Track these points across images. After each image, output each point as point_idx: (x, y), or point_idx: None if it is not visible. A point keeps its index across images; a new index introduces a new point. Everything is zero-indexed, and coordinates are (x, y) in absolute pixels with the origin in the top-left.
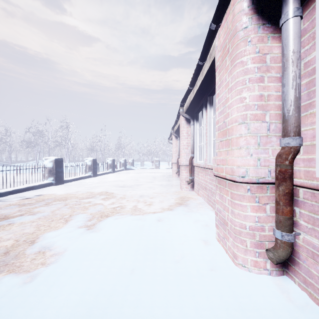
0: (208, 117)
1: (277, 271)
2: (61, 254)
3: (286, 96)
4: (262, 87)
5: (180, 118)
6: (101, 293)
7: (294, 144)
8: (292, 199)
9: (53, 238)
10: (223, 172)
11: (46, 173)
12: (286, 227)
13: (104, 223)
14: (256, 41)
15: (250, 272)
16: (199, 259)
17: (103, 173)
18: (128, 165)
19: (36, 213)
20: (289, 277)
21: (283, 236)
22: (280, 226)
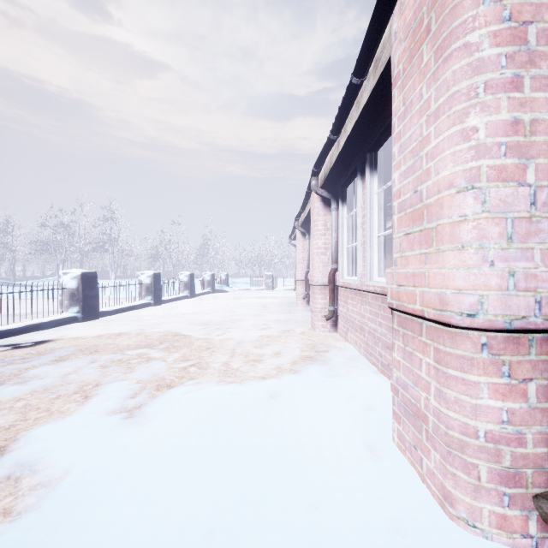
0: (367, 192)
1: None
2: (55, 484)
3: None
4: (519, 103)
5: (311, 198)
6: None
7: None
8: None
9: (46, 441)
10: (415, 303)
11: (65, 300)
12: None
13: (162, 404)
14: None
15: (489, 542)
16: (363, 500)
17: (174, 298)
18: (218, 284)
19: (30, 379)
20: None
21: None
22: None
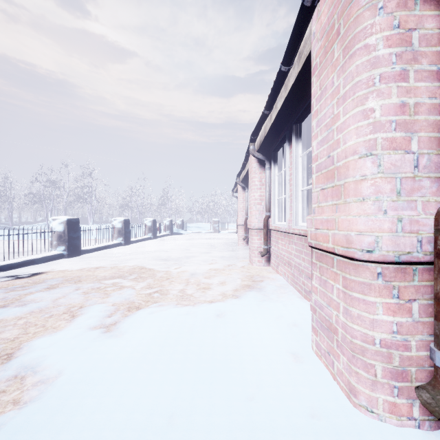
0: (294, 155)
1: (432, 421)
2: (52, 382)
3: None
4: (406, 90)
5: (249, 159)
6: None
7: None
8: None
9: (44, 350)
10: (328, 242)
11: (54, 240)
12: None
13: (132, 321)
14: (395, 7)
15: (383, 423)
16: (288, 393)
17: (140, 239)
18: (175, 228)
19: (29, 302)
20: None
21: None
22: None
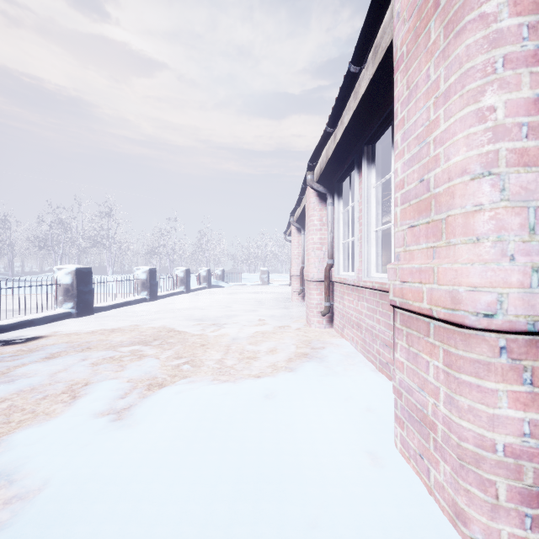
0: (365, 186)
1: None
2: (32, 497)
3: None
4: None
5: (306, 193)
6: None
7: None
8: None
9: (28, 447)
10: (422, 301)
11: (59, 295)
12: None
13: (152, 405)
14: None
15: None
16: (366, 516)
17: (169, 293)
18: (214, 280)
19: (18, 378)
20: None
21: None
22: None
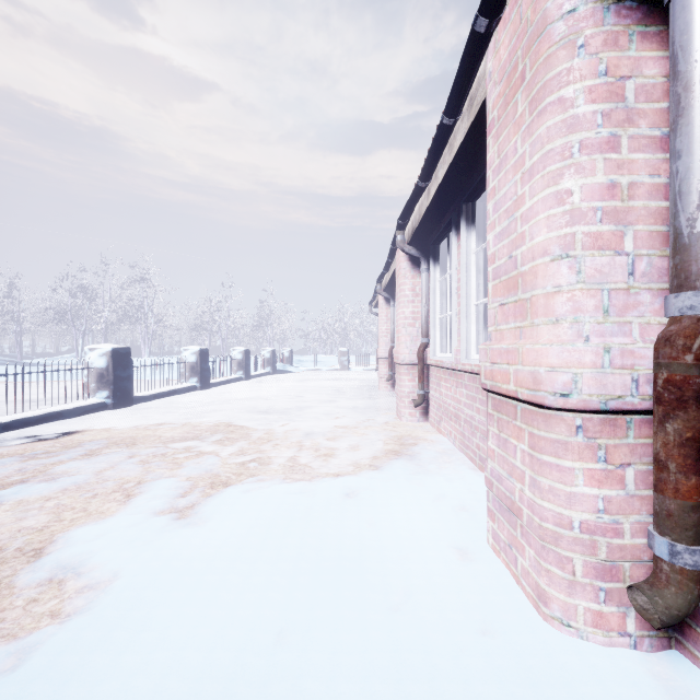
0: (463, 251)
1: (653, 638)
2: (104, 587)
3: (684, 184)
4: (616, 165)
5: (396, 256)
6: None
7: None
8: None
9: (88, 543)
10: (509, 383)
11: (91, 382)
12: (686, 529)
13: (218, 503)
14: (600, 45)
15: (585, 642)
16: (449, 602)
17: (225, 380)
18: (280, 363)
19: (59, 476)
20: (688, 657)
21: (678, 554)
22: (670, 527)
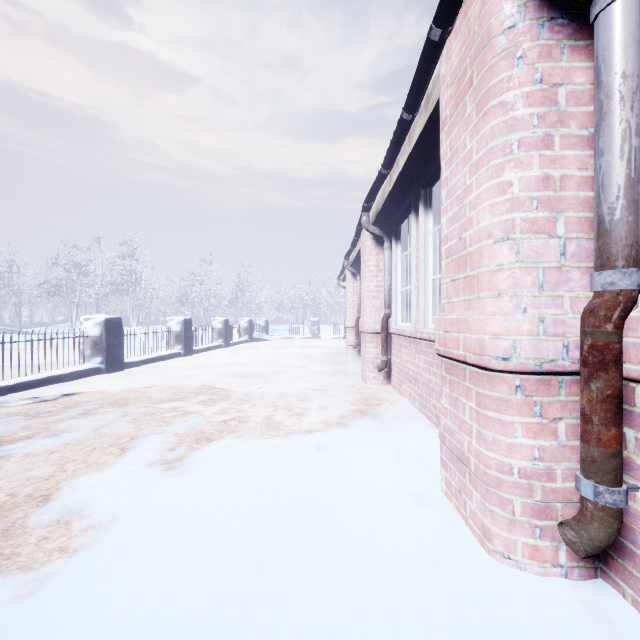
0: (422, 232)
1: (582, 569)
2: (105, 527)
3: (606, 178)
4: (550, 160)
5: (362, 235)
6: (187, 624)
7: (626, 286)
8: (621, 411)
9: (90, 490)
10: (459, 348)
11: (86, 349)
12: (607, 473)
13: (203, 456)
14: (536, 57)
15: (523, 572)
16: (406, 539)
17: (206, 347)
18: (256, 332)
19: (61, 432)
20: (611, 584)
21: (600, 494)
22: (594, 471)
